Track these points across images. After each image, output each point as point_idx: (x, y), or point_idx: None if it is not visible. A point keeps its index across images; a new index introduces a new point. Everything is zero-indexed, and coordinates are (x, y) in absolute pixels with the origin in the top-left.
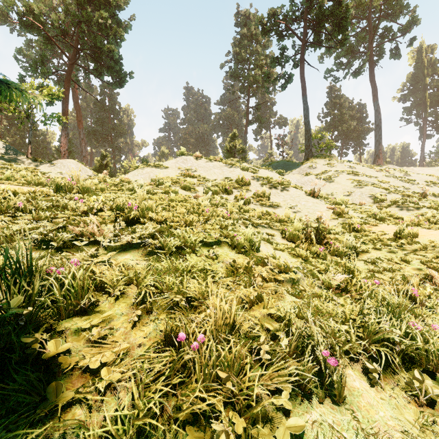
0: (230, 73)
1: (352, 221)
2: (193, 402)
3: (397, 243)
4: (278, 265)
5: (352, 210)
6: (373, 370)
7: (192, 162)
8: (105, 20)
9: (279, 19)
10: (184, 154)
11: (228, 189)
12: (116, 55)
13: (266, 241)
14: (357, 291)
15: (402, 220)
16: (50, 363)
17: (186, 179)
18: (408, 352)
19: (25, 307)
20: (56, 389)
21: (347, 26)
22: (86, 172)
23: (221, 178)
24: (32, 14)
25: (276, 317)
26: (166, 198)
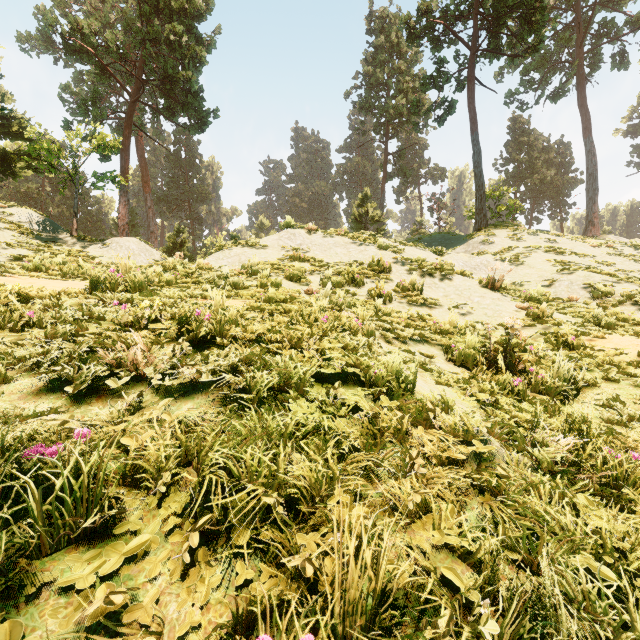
0: (360, 104)
1: (560, 329)
2: None
3: None
4: (453, 426)
5: (556, 310)
6: None
7: (303, 237)
8: (180, 36)
9: (435, 18)
10: (291, 226)
11: (358, 279)
12: (195, 86)
13: (422, 368)
14: (598, 471)
15: None
16: None
17: (293, 264)
18: None
19: None
20: None
21: (543, 21)
22: (151, 255)
23: (347, 261)
24: (80, 34)
25: (459, 551)
26: (262, 295)
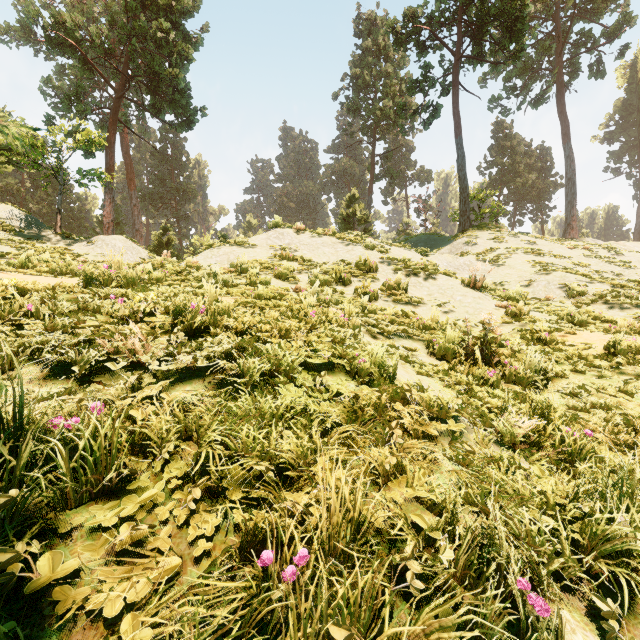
0: (348, 105)
1: (535, 326)
2: None
3: (611, 362)
4: (428, 406)
5: (534, 308)
6: (609, 615)
7: (291, 237)
8: (167, 32)
9: (420, 23)
10: (280, 226)
11: (345, 278)
12: (182, 84)
13: (404, 360)
14: (556, 447)
15: (614, 324)
16: (38, 597)
17: (282, 263)
18: None
19: (9, 488)
20: None
21: (524, 30)
22: (138, 253)
23: (335, 260)
24: (63, 27)
25: (428, 504)
26: (251, 293)
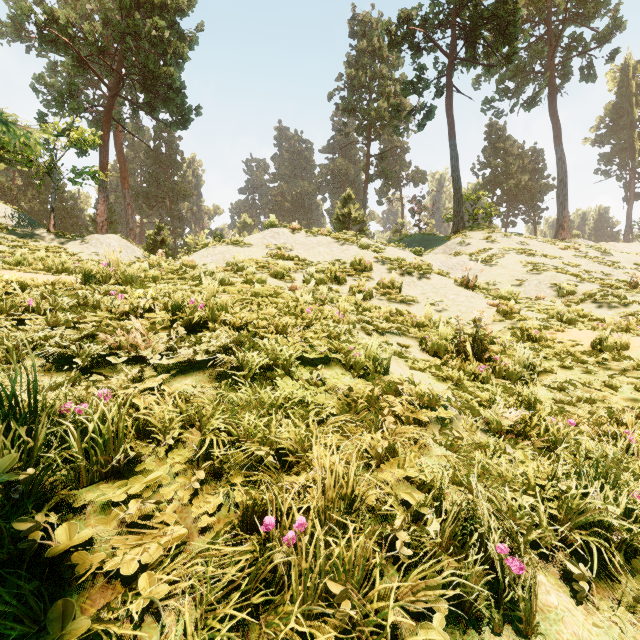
0: (343, 105)
1: (526, 324)
2: (287, 637)
3: (597, 358)
4: (419, 396)
5: (525, 307)
6: (580, 577)
7: (286, 236)
8: (161, 31)
9: (415, 25)
10: (275, 225)
11: (340, 277)
12: (177, 82)
13: (397, 356)
14: (541, 435)
15: (602, 323)
16: (58, 562)
17: (277, 262)
18: (632, 542)
19: (24, 468)
20: (63, 614)
21: (516, 33)
22: (132, 252)
23: (330, 259)
24: (57, 24)
25: (417, 483)
26: (248, 291)
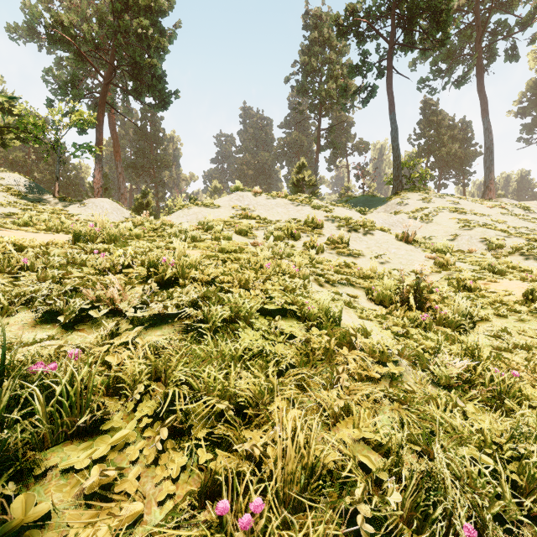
0: (297, 87)
1: (461, 275)
2: None
3: (529, 307)
4: (371, 350)
5: (458, 259)
6: None
7: (250, 199)
8: (146, 29)
9: (359, 17)
10: (240, 190)
11: (295, 233)
12: (159, 71)
13: (347, 306)
14: (486, 386)
15: (530, 273)
16: None
17: (242, 221)
18: None
19: None
20: None
21: (449, 21)
22: (122, 213)
23: (286, 218)
24: (61, 26)
25: (373, 444)
26: (216, 247)
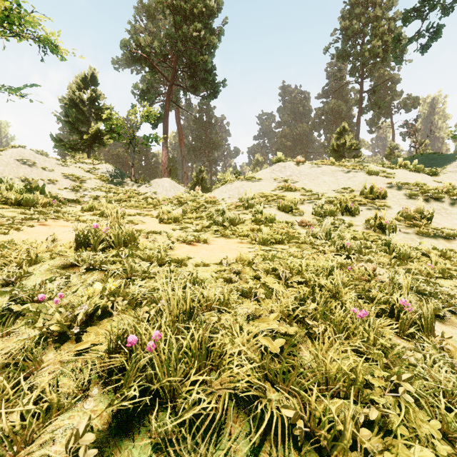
0: (337, 54)
1: None
2: None
3: None
4: None
5: None
6: None
7: (292, 169)
8: (199, 32)
9: None
10: (282, 160)
11: (352, 207)
12: (209, 65)
13: None
14: None
15: None
16: None
17: (284, 193)
18: None
19: None
20: None
21: None
22: (178, 190)
23: (336, 188)
24: (140, 47)
25: None
26: (255, 236)
